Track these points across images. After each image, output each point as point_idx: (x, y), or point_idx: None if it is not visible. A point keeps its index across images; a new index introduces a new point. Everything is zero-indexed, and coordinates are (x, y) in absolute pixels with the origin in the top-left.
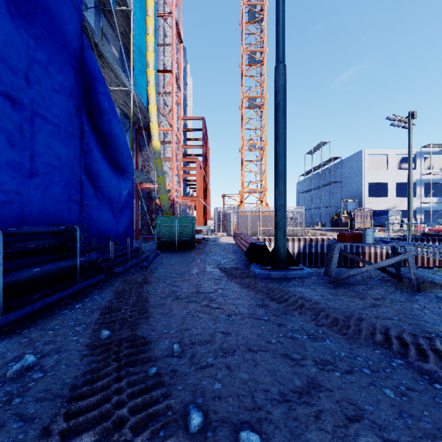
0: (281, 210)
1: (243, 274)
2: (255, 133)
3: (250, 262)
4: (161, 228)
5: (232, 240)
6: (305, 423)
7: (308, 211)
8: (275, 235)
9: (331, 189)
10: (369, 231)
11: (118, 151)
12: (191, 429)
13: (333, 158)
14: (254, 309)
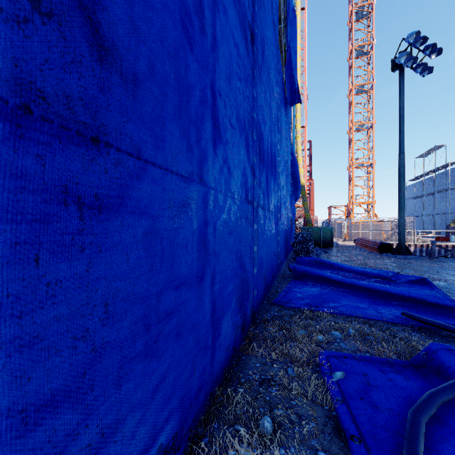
0: (402, 226)
1: (381, 256)
2: (363, 153)
3: (380, 252)
4: (312, 234)
5: (349, 244)
6: (417, 270)
7: (418, 218)
8: (399, 238)
9: (448, 195)
10: (452, 236)
11: (296, 193)
12: (393, 269)
13: (450, 163)
14: (395, 262)
